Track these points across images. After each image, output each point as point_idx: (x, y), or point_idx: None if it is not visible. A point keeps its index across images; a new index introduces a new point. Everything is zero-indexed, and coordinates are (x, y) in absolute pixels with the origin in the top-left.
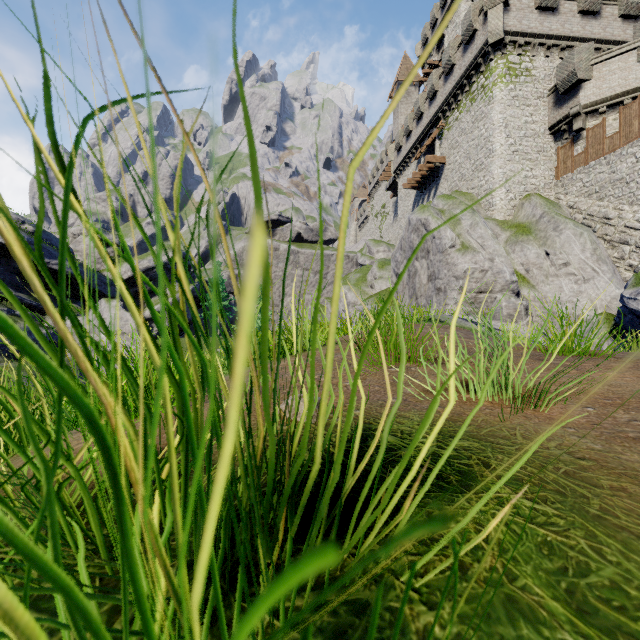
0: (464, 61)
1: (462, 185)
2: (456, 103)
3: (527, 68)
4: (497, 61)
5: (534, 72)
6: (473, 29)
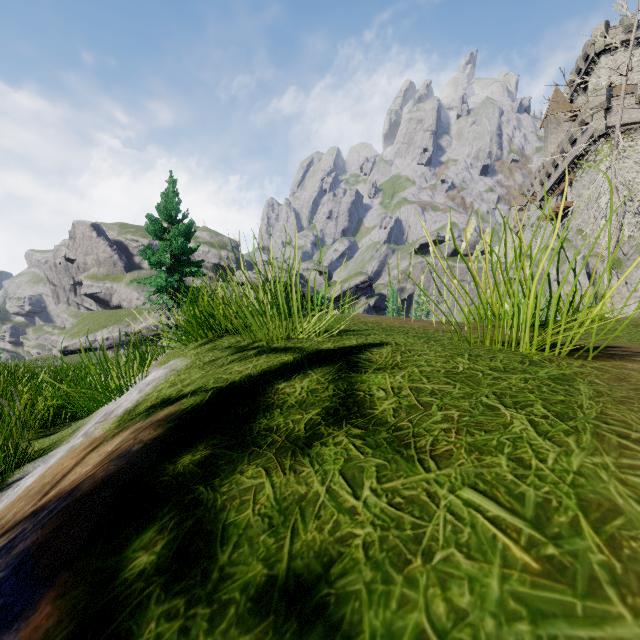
0: (582, 139)
1: (583, 226)
2: (580, 164)
3: (630, 146)
4: (602, 146)
5: (637, 147)
6: (585, 123)
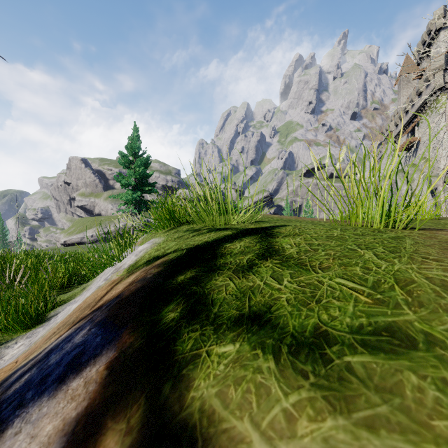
0: (426, 92)
1: (427, 155)
2: (424, 110)
3: None
4: (441, 96)
5: None
6: (428, 80)
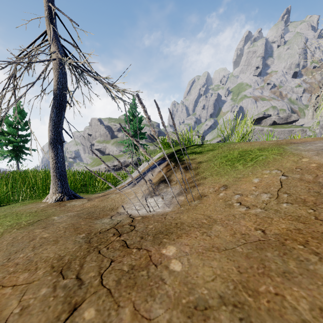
0: None
1: None
2: None
3: None
4: None
5: None
6: None
